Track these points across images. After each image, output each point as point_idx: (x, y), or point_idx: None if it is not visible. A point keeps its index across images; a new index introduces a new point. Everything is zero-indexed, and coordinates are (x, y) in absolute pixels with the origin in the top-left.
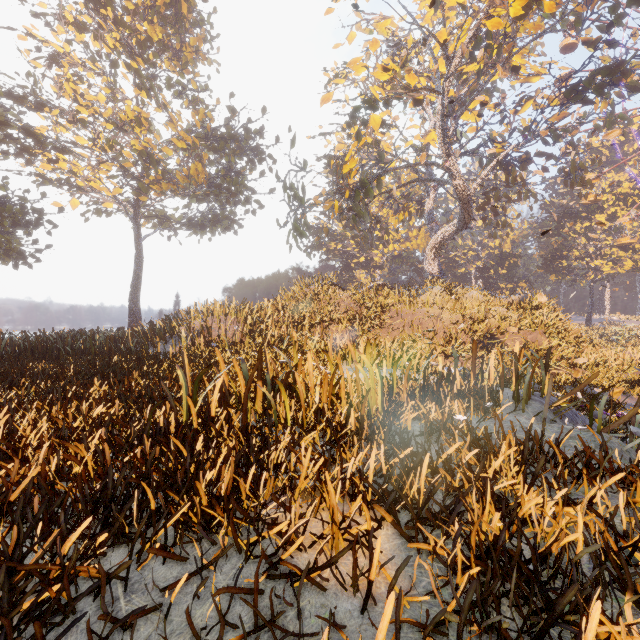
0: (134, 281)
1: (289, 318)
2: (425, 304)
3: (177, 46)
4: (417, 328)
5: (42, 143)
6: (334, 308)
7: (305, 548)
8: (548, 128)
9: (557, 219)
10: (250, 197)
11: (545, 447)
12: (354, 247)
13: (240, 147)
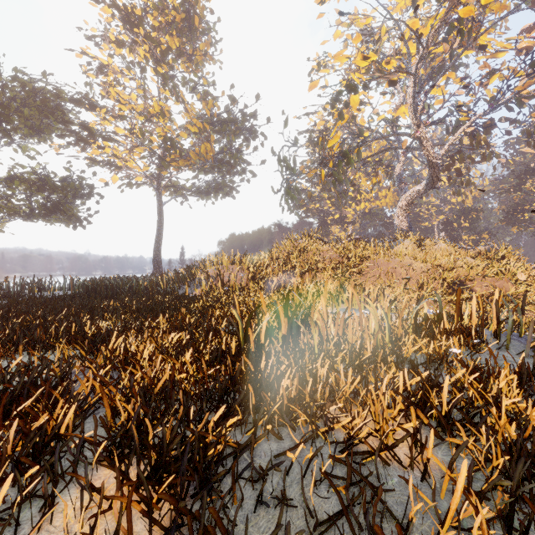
0: (157, 238)
1: (282, 267)
2: (398, 255)
3: (190, 51)
4: (391, 275)
5: (95, 135)
6: (319, 258)
7: (362, 438)
8: (513, 96)
9: (519, 176)
10: (245, 168)
11: (533, 377)
12: (330, 206)
13: (238, 128)
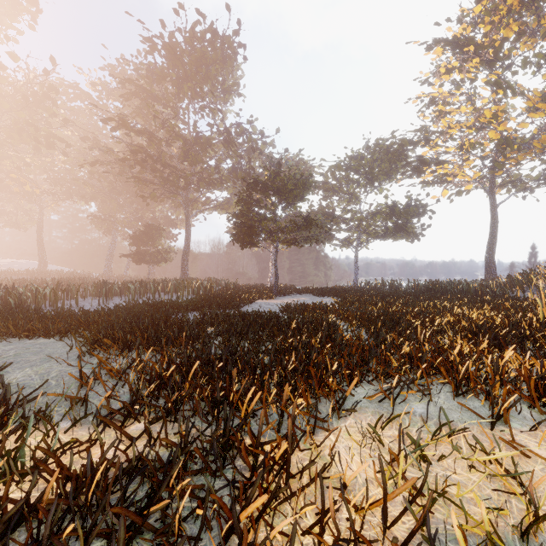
0: (489, 242)
1: None
2: None
3: (533, 25)
4: None
5: (428, 164)
6: None
7: None
8: None
9: None
10: None
11: None
12: None
13: None
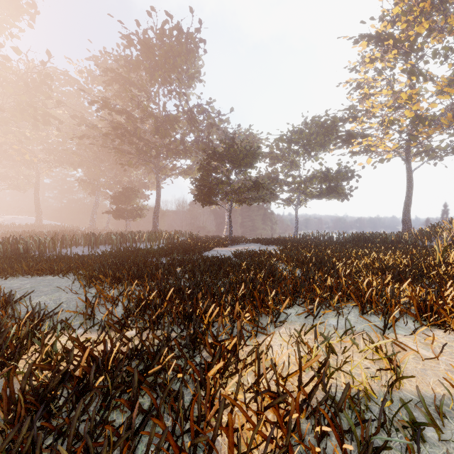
0: (406, 201)
1: None
2: None
3: (441, 23)
4: None
5: (355, 137)
6: None
7: None
8: None
9: None
10: None
11: None
12: None
13: None
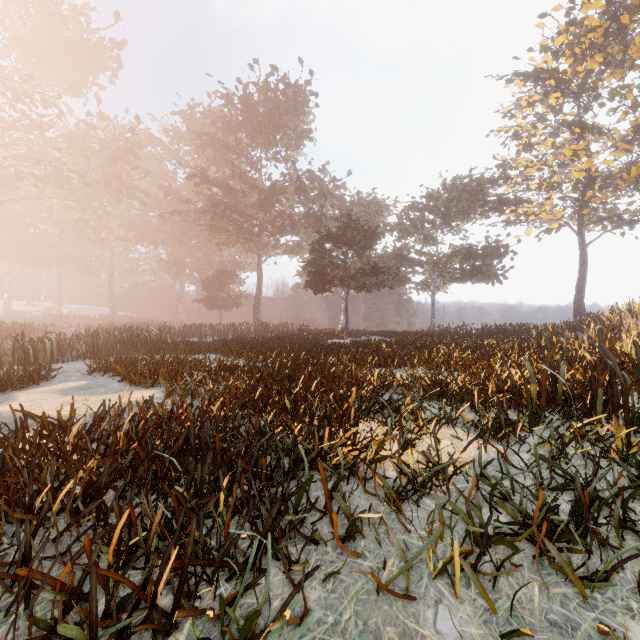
0: (578, 284)
1: None
2: None
3: (619, 56)
4: None
5: (506, 205)
6: None
7: None
8: None
9: None
10: None
11: None
12: None
13: None
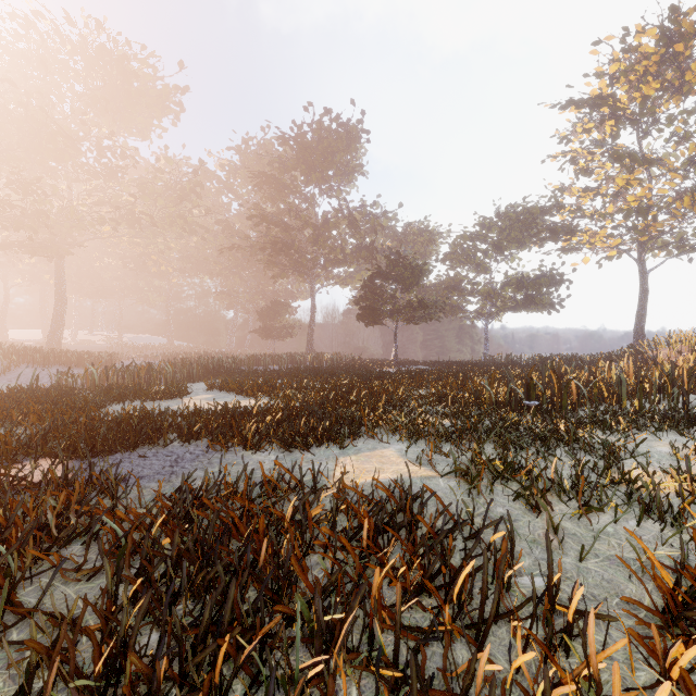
0: (637, 313)
1: None
2: None
3: (676, 82)
4: None
5: (559, 234)
6: None
7: None
8: None
9: None
10: None
11: None
12: None
13: None
